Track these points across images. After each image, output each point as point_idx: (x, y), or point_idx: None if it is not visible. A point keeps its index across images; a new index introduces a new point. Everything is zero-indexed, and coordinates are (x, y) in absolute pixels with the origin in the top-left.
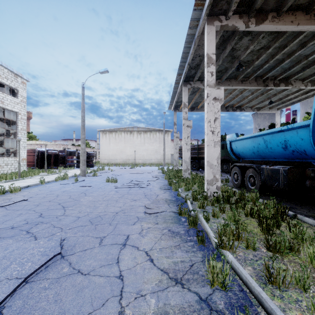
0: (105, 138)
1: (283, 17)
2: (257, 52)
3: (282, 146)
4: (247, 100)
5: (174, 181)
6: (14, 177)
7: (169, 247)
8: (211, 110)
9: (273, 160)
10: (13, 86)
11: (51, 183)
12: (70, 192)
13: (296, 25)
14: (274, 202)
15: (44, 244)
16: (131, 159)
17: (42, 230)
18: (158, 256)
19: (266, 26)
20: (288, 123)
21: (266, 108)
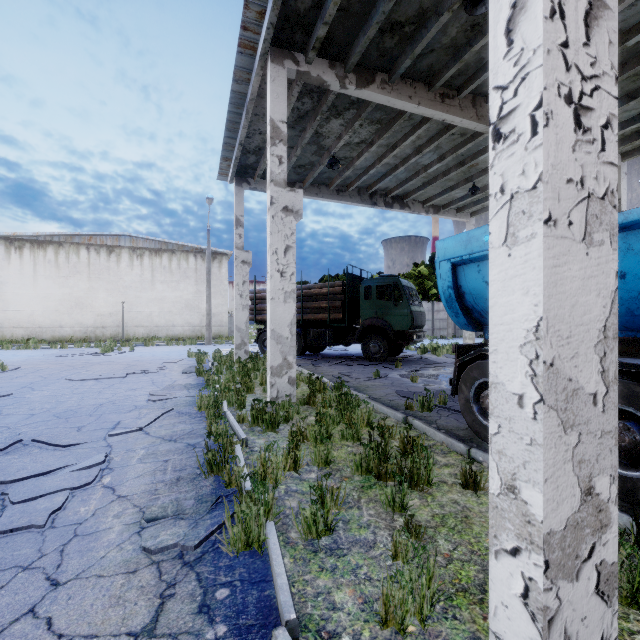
0: (17, 262)
1: None
2: None
3: None
4: (422, 179)
5: (236, 428)
6: None
7: None
8: None
9: None
10: None
11: None
12: None
13: None
14: None
15: None
16: (110, 326)
17: None
18: None
19: None
20: None
21: (450, 209)
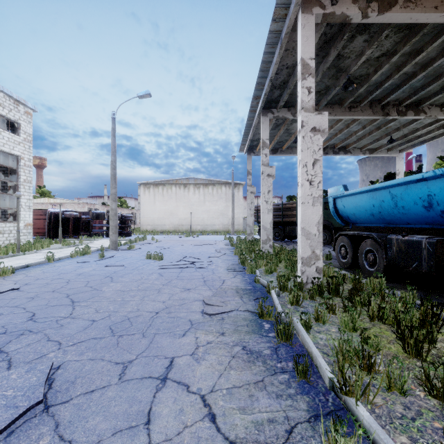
0: (148, 194)
1: (422, 1)
2: (375, 62)
3: (423, 205)
4: (356, 137)
5: (248, 258)
6: (11, 252)
7: (244, 386)
8: (308, 147)
9: (406, 226)
10: (12, 118)
11: (63, 261)
12: (89, 275)
13: (443, 13)
14: (414, 294)
15: (17, 380)
16: (185, 225)
17: (26, 346)
18: (224, 408)
19: (395, 15)
20: (413, 172)
21: (382, 150)
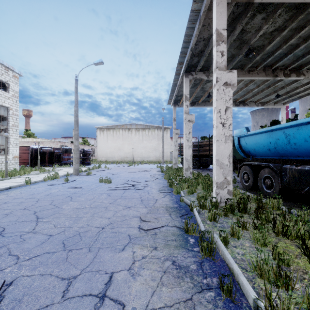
0: (102, 135)
1: None
2: (269, 36)
3: None
4: (252, 94)
5: (175, 181)
6: (1, 177)
7: (175, 306)
8: (221, 98)
9: (296, 158)
10: (3, 80)
11: (38, 184)
12: (55, 195)
13: None
14: (308, 213)
15: None
16: (129, 157)
17: None
18: None
19: None
20: (291, 119)
21: (270, 103)
